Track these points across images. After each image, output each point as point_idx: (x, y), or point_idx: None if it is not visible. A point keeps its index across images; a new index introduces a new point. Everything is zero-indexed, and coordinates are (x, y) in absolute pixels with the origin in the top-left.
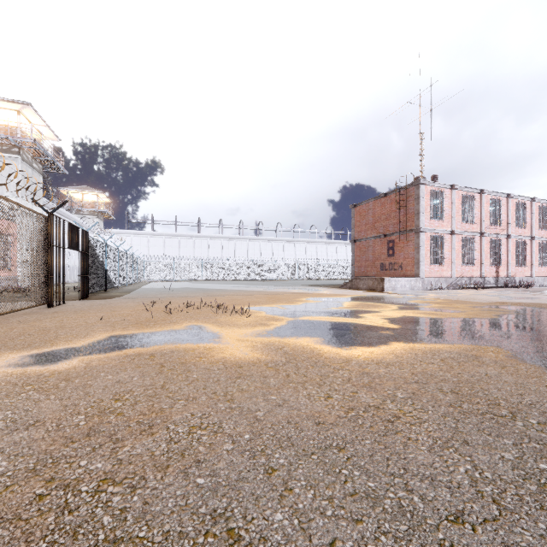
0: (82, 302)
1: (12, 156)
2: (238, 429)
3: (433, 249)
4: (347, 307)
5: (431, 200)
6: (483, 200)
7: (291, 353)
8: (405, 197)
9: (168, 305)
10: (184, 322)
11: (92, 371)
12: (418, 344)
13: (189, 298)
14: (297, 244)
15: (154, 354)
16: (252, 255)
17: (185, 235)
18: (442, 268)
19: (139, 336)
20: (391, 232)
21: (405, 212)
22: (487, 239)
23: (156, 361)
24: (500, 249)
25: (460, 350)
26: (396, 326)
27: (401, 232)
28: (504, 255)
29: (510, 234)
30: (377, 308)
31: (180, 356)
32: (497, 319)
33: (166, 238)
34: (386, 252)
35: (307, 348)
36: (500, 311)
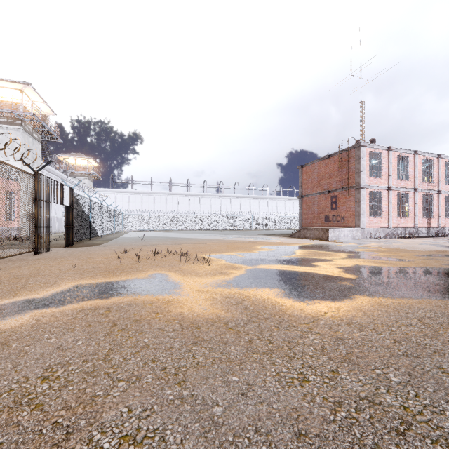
0: (66, 250)
1: (16, 128)
2: (186, 445)
3: (372, 203)
4: (300, 255)
5: (369, 160)
6: (416, 160)
7: (252, 308)
8: (347, 157)
9: (139, 253)
10: (149, 270)
11: (37, 331)
12: (383, 297)
13: (158, 246)
14: (251, 199)
15: (110, 308)
16: (214, 209)
17: (159, 193)
18: (380, 220)
19: (103, 285)
20: (335, 189)
21: (347, 171)
22: (420, 194)
23: (110, 318)
24: (431, 203)
25: (433, 307)
26: (352, 275)
27: (343, 188)
28: (435, 209)
29: (441, 190)
30: (328, 257)
31: (136, 311)
32: (448, 268)
33: (143, 195)
34: (330, 206)
35: (268, 302)
36: (446, 260)
